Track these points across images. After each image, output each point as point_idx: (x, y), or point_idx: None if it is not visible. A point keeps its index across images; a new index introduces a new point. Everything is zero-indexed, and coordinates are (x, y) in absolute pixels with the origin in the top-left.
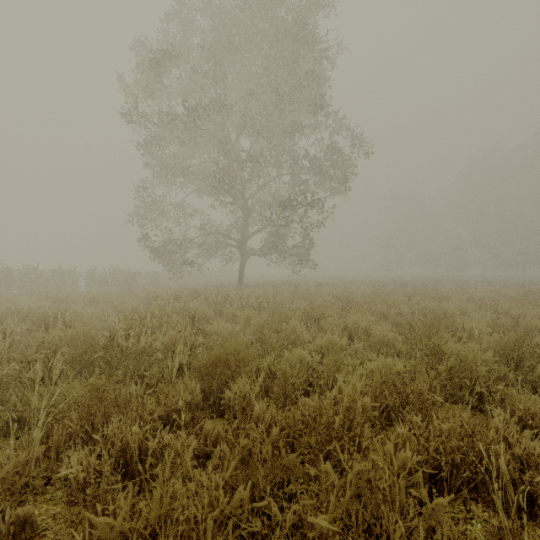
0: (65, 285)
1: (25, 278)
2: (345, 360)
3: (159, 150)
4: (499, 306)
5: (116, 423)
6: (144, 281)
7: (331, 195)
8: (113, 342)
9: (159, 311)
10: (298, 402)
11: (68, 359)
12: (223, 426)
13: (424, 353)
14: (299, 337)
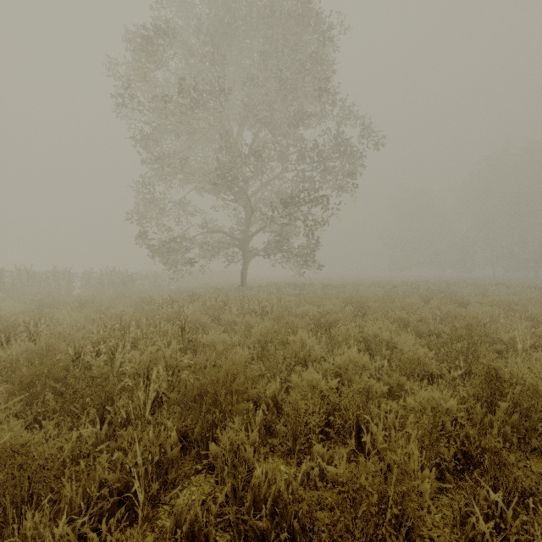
0: (59, 287)
1: (18, 280)
2: (369, 385)
3: (157, 144)
4: (530, 312)
5: (28, 516)
6: (143, 282)
7: (338, 192)
8: (78, 361)
9: (147, 319)
10: (312, 452)
11: (12, 387)
12: (209, 488)
13: (462, 373)
14: (308, 352)
